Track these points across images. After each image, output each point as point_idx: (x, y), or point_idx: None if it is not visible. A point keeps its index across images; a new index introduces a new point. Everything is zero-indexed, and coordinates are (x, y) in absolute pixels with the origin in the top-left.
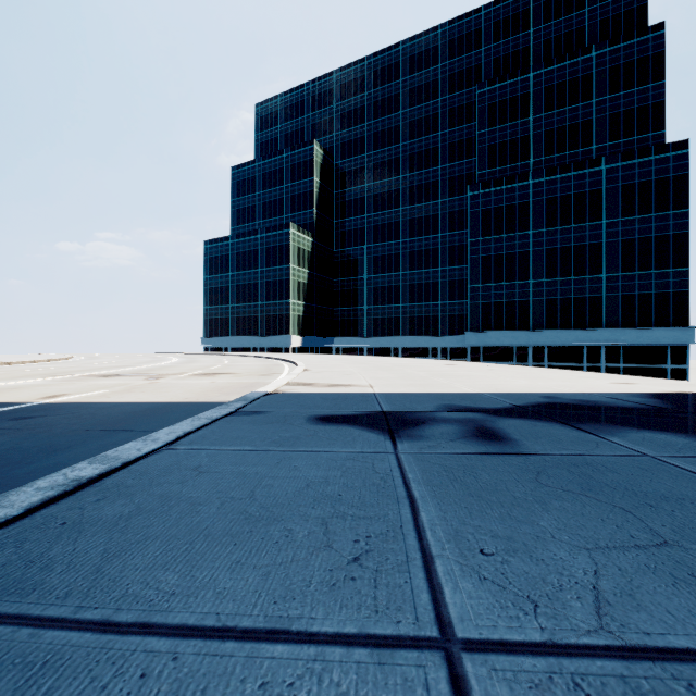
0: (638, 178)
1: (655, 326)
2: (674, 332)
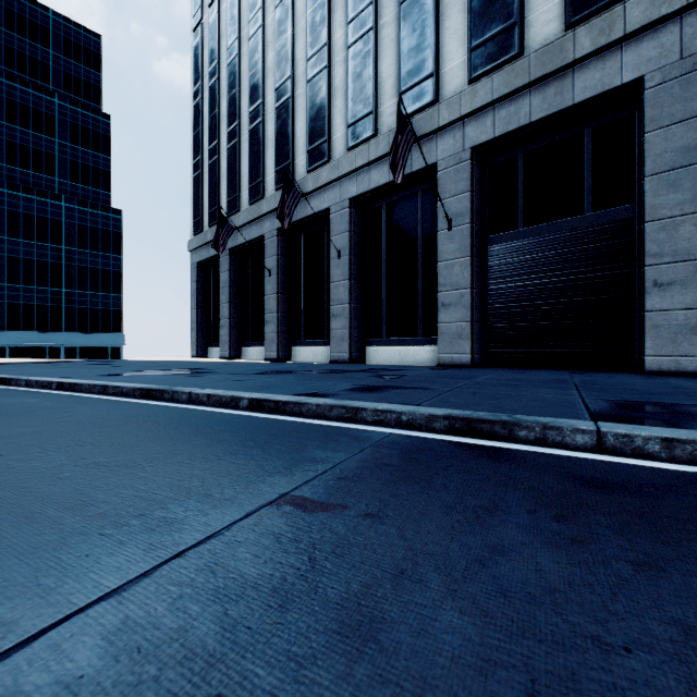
0: (91, 223)
1: (102, 332)
2: (114, 337)
